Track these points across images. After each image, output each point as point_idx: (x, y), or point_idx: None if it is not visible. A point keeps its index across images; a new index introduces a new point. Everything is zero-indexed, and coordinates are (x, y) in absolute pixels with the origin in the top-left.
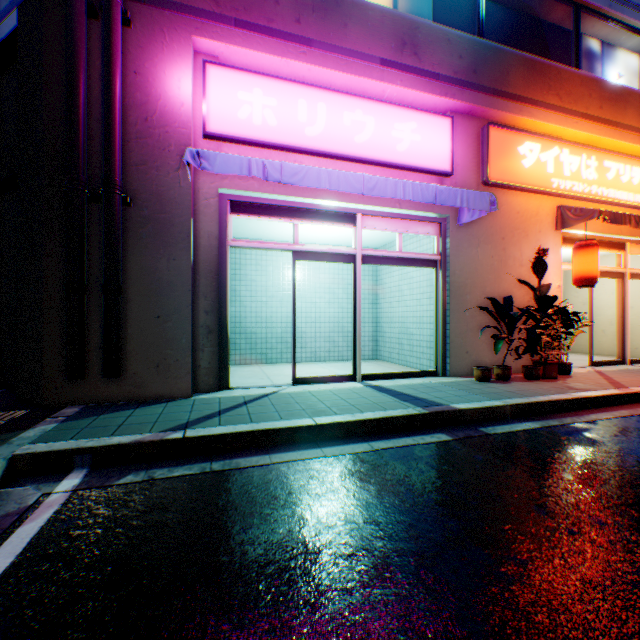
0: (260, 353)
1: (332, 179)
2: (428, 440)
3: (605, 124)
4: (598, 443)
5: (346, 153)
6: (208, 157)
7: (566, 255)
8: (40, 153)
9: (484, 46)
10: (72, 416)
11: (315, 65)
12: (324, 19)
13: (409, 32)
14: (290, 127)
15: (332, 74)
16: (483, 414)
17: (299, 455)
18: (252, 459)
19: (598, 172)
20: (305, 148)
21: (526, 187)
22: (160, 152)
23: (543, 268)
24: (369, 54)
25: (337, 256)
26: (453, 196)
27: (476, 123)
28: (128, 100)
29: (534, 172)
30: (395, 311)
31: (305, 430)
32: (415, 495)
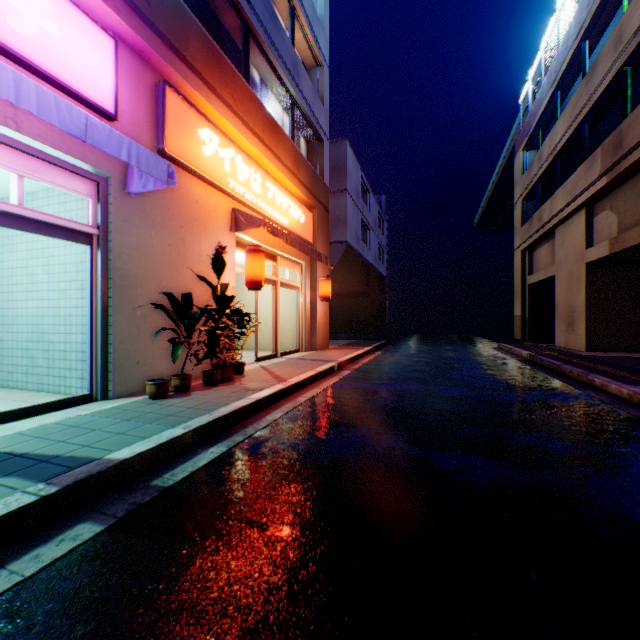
0: None
1: None
2: (51, 556)
3: (268, 148)
4: (283, 453)
5: None
6: None
7: (237, 261)
8: None
9: None
10: None
11: None
12: None
13: None
14: None
15: None
16: (160, 455)
17: None
18: None
19: (263, 189)
20: None
21: (207, 177)
22: None
23: (224, 266)
24: None
25: None
26: (117, 143)
27: (152, 73)
28: None
29: (214, 164)
30: (23, 306)
31: None
32: None
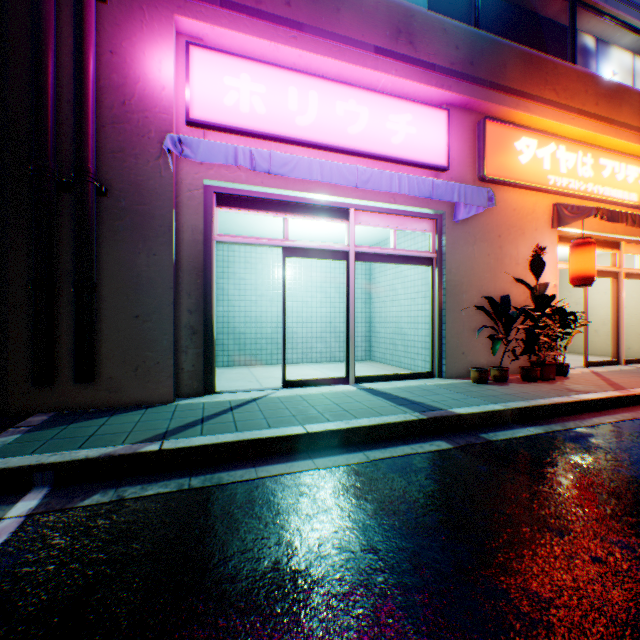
0: (249, 354)
1: (324, 170)
2: (427, 448)
3: (601, 121)
4: (606, 450)
5: (339, 145)
6: (191, 144)
7: (559, 254)
8: (5, 137)
9: (481, 37)
10: (38, 425)
11: (306, 51)
12: (316, 3)
13: (404, 20)
14: (280, 116)
15: (324, 61)
16: (483, 419)
17: (288, 468)
18: (236, 473)
19: (594, 170)
20: (296, 138)
21: (523, 184)
22: (139, 139)
23: (541, 266)
24: (363, 41)
25: (329, 253)
26: (450, 191)
27: (472, 117)
28: (103, 82)
29: (531, 168)
30: (389, 311)
31: (295, 439)
32: (417, 515)
